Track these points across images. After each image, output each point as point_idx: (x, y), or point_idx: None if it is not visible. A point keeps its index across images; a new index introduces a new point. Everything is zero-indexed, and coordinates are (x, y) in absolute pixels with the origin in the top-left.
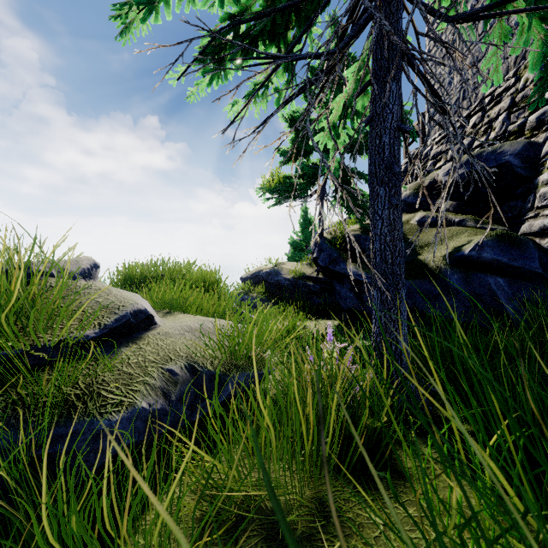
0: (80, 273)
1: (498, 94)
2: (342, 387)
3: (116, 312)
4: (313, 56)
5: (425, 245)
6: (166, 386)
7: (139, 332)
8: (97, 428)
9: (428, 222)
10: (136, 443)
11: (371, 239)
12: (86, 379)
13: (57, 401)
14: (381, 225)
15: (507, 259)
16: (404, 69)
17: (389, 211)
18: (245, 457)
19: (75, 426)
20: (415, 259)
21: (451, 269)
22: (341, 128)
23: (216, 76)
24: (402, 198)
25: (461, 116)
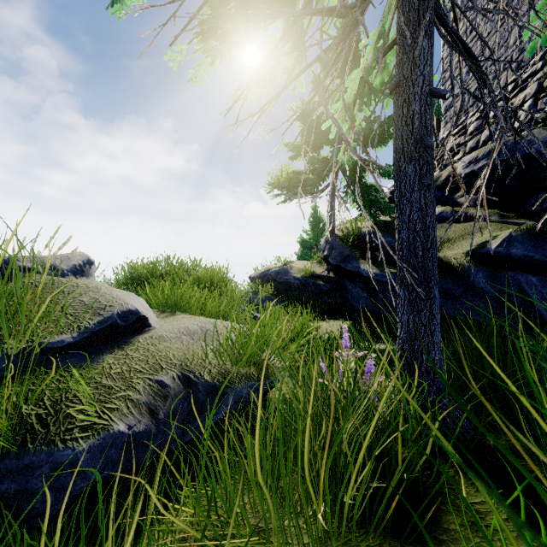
0: (70, 270)
1: (523, 80)
2: (365, 408)
3: (100, 313)
4: (328, 10)
5: (445, 241)
6: (153, 401)
7: (129, 335)
8: (57, 460)
9: (463, 208)
10: (110, 475)
11: (396, 228)
12: (53, 395)
13: (13, 423)
14: (409, 211)
15: (540, 256)
16: (437, 25)
17: (419, 193)
18: (245, 493)
19: (30, 458)
20: None
21: (476, 266)
22: (356, 110)
23: (219, 56)
24: None
25: (480, 106)
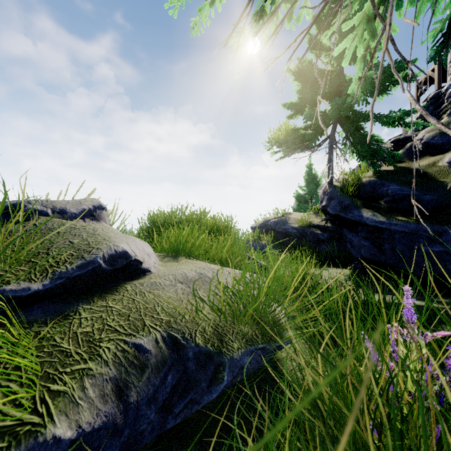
0: (79, 213)
1: None
2: None
3: (84, 255)
4: None
5: None
6: (124, 375)
7: (121, 281)
8: None
9: None
10: None
11: None
12: None
13: None
14: None
15: None
16: None
17: None
18: None
19: None
20: None
21: None
22: (376, 26)
23: None
24: (425, 140)
25: None
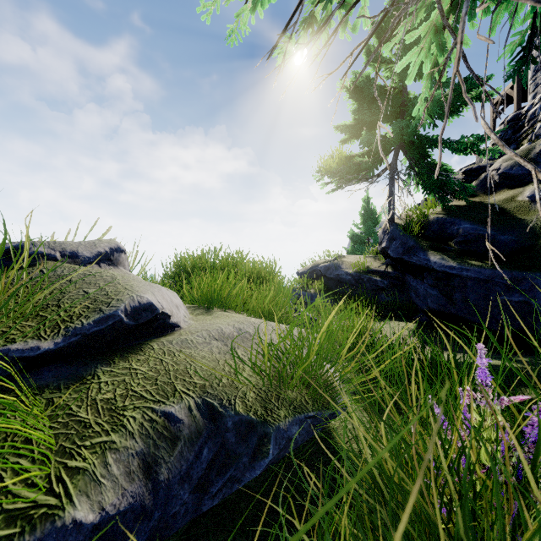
0: (94, 257)
1: None
2: None
3: (102, 308)
4: None
5: None
6: (153, 449)
7: (145, 338)
8: None
9: None
10: None
11: None
12: None
13: None
14: None
15: None
16: None
17: None
18: None
19: None
20: (536, 243)
21: None
22: (446, 38)
23: None
24: (502, 170)
25: None
